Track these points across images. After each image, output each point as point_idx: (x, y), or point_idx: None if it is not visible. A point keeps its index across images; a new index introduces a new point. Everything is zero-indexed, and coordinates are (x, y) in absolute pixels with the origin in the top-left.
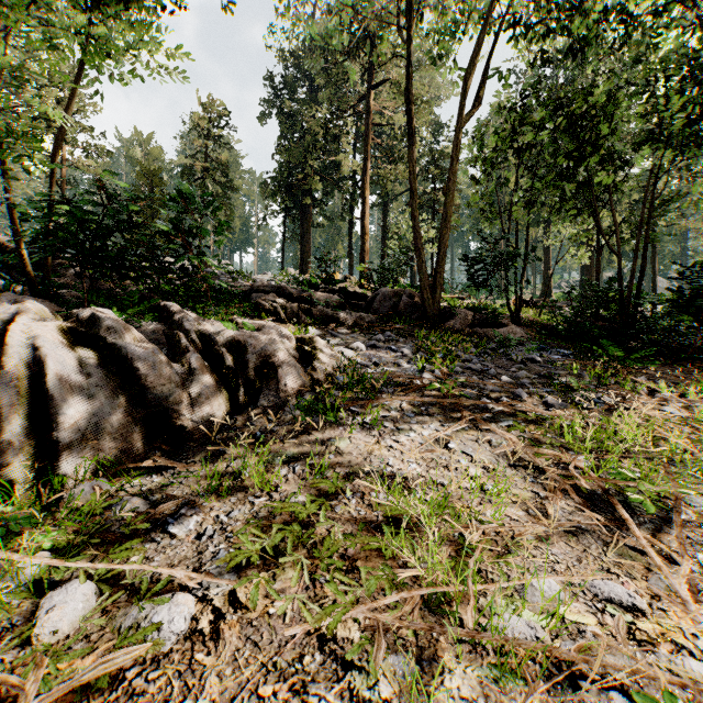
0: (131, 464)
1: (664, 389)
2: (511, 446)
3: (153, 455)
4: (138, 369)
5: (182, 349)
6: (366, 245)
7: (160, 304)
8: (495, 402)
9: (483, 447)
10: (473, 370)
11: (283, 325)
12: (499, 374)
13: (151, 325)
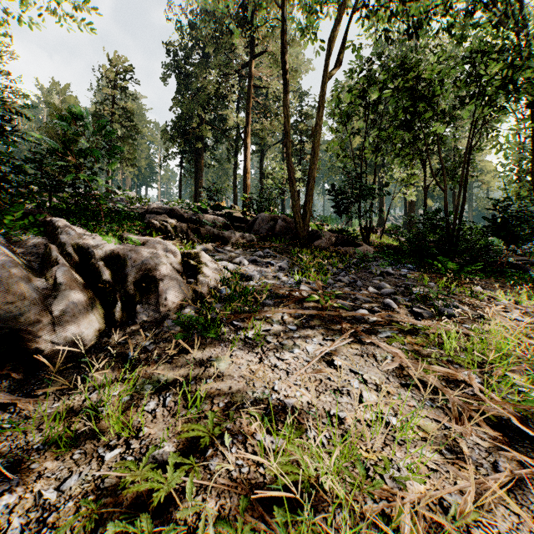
0: None
1: (502, 297)
2: (399, 362)
3: None
4: None
5: (52, 262)
6: (247, 182)
7: (46, 219)
8: (369, 312)
9: (370, 363)
10: (343, 282)
11: (173, 242)
12: (364, 285)
13: (33, 239)
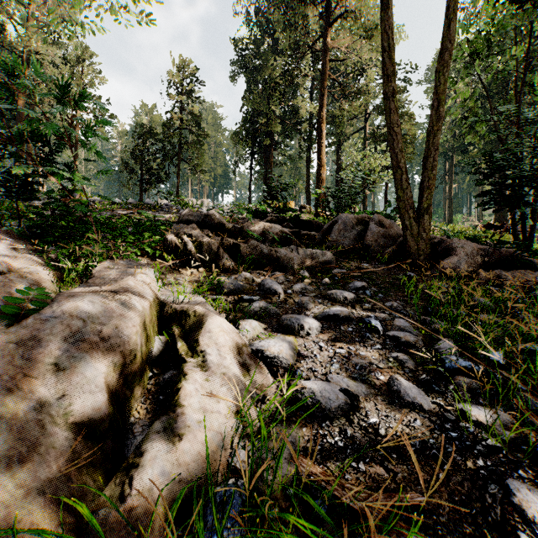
0: None
1: None
2: None
3: None
4: None
5: None
6: (322, 176)
7: None
8: None
9: None
10: None
11: (192, 271)
12: None
13: None
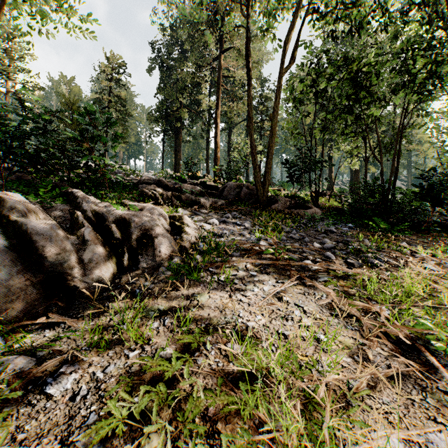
0: (26, 321)
1: (421, 251)
2: (331, 299)
3: (49, 310)
4: (37, 241)
5: (79, 225)
6: (218, 155)
7: (68, 191)
8: (312, 262)
9: (310, 299)
10: (294, 239)
11: (161, 207)
12: (311, 241)
13: (60, 206)
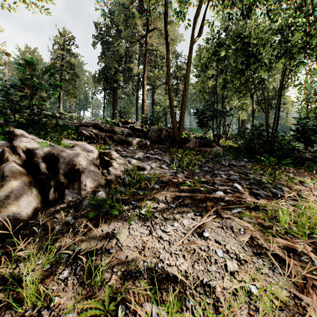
0: None
1: (309, 181)
2: (250, 234)
3: None
4: None
5: (4, 160)
6: (144, 107)
7: (10, 130)
8: (224, 193)
9: (229, 234)
10: (205, 171)
11: (96, 145)
12: (219, 173)
13: (0, 143)
